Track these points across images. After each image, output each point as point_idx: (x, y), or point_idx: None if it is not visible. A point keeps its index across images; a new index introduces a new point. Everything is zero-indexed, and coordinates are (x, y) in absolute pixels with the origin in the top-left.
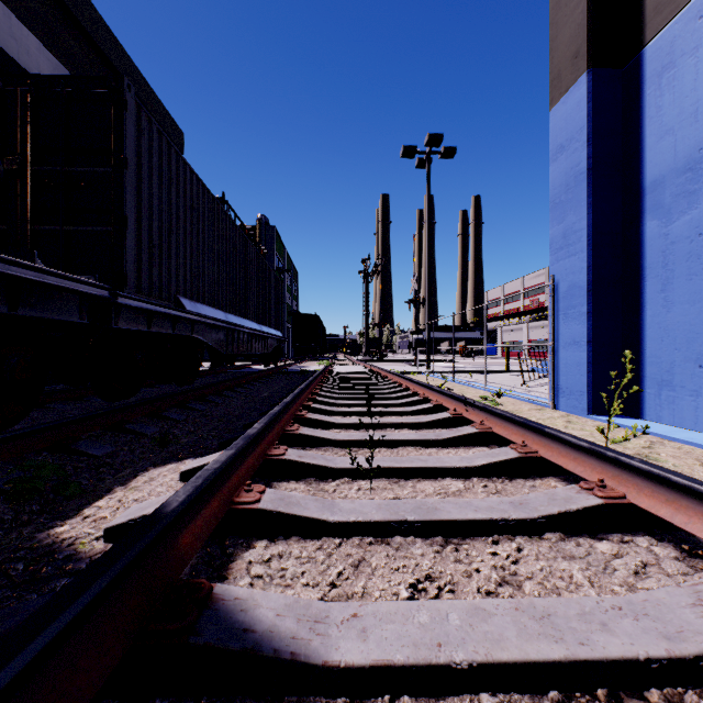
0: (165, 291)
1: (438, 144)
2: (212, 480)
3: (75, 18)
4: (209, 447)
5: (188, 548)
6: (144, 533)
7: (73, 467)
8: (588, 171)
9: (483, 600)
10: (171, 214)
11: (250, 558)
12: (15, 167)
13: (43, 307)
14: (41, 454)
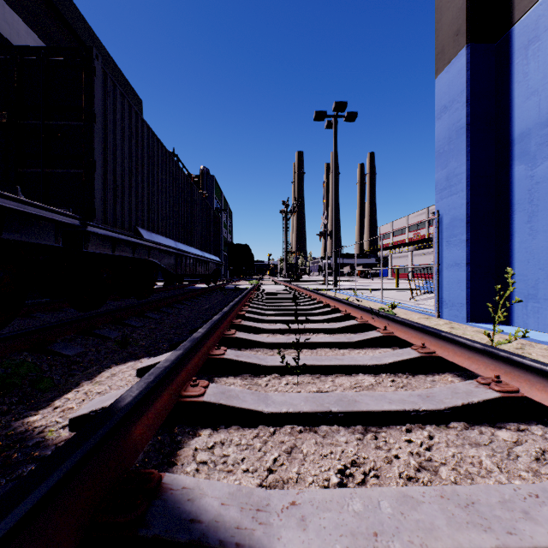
0: (126, 223)
1: (343, 109)
2: (163, 377)
3: (56, 8)
4: (161, 348)
5: (140, 439)
6: (98, 427)
7: (48, 365)
8: (467, 126)
9: (410, 487)
10: (132, 161)
11: (196, 445)
12: (4, 121)
13: (24, 232)
14: (22, 354)
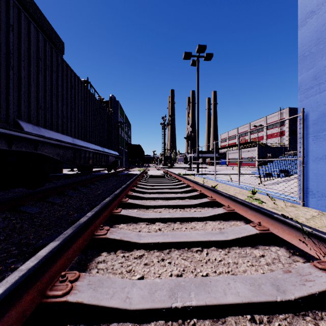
0: (0, 114)
1: (203, 51)
2: None
3: None
4: None
5: None
6: None
7: None
8: None
9: None
10: (10, 53)
11: None
12: None
13: None
14: None
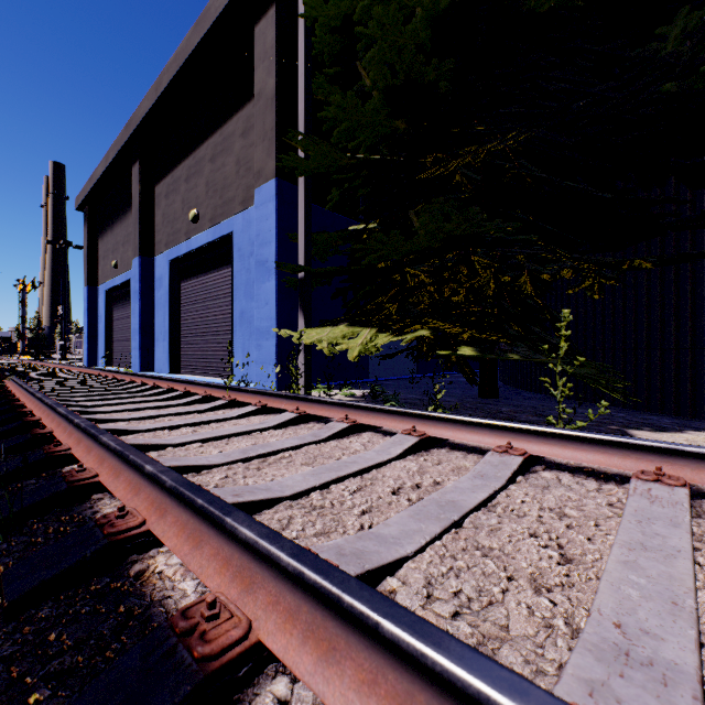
0: None
1: (71, 245)
2: None
3: None
4: None
5: None
6: None
7: None
8: (88, 310)
9: None
10: None
11: None
12: None
13: None
14: None
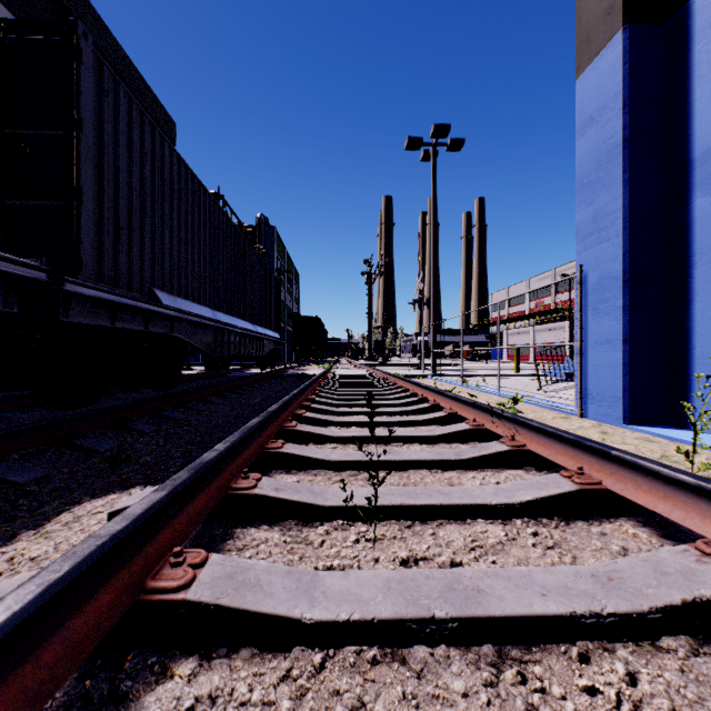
0: (136, 282)
1: (445, 135)
2: (96, 560)
3: None
4: (170, 469)
5: None
6: None
7: None
8: (624, 143)
9: None
10: (145, 194)
11: (155, 710)
12: None
13: None
14: None
